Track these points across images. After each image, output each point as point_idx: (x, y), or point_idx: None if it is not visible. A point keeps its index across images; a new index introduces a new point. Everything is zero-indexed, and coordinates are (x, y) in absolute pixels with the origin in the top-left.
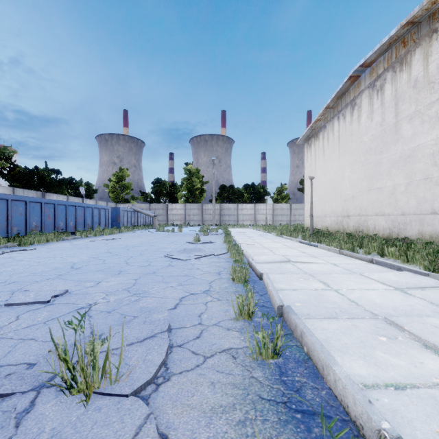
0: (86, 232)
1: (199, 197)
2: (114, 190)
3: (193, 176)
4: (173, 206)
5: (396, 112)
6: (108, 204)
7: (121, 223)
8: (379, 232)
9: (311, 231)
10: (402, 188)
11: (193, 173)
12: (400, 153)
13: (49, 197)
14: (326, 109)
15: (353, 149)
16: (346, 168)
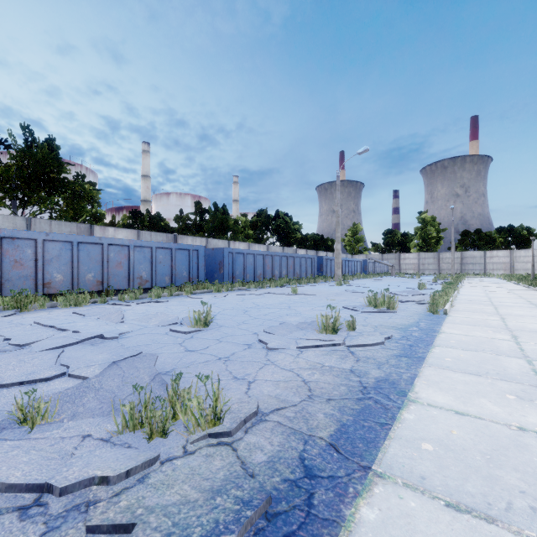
0: (359, 276)
1: (434, 245)
2: (350, 243)
3: (428, 225)
4: (406, 255)
5: None
6: (347, 256)
7: (367, 271)
8: None
9: (532, 277)
10: None
11: (427, 222)
12: None
13: (319, 253)
14: None
15: None
16: None
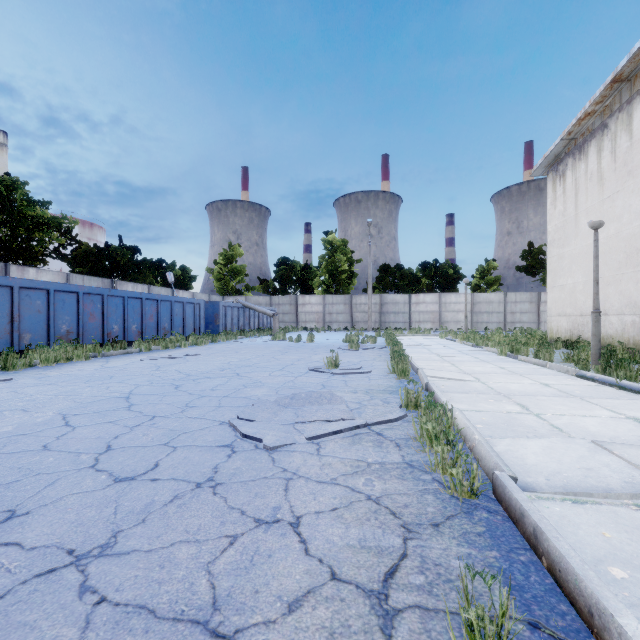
0: (149, 343)
1: (346, 284)
2: (220, 276)
3: (337, 252)
4: (306, 299)
5: None
6: (210, 298)
7: (222, 326)
8: None
9: (597, 348)
10: None
11: (336, 246)
12: None
13: (122, 287)
14: (611, 84)
15: None
16: None
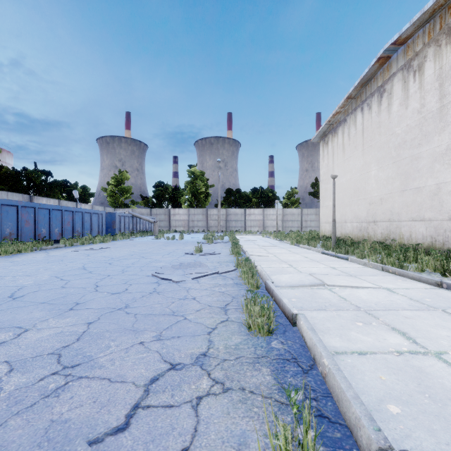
0: (71, 241)
1: (203, 201)
2: (112, 194)
3: (197, 179)
4: (176, 211)
5: (441, 95)
6: (105, 209)
7: (117, 229)
8: (417, 240)
9: (334, 239)
10: (450, 187)
11: (197, 175)
12: (446, 144)
13: (38, 200)
14: (347, 99)
15: (381, 144)
16: (372, 166)
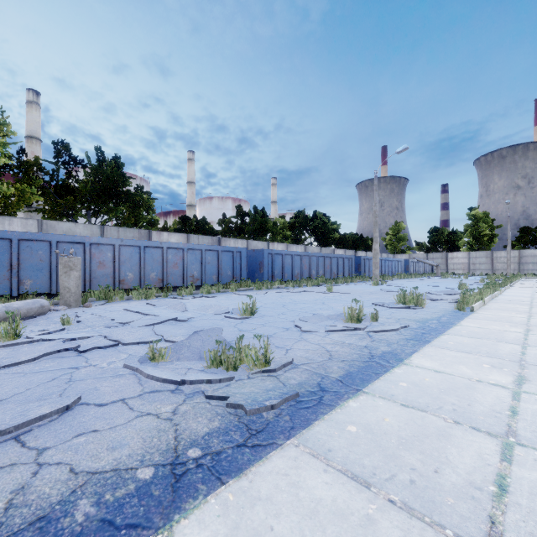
0: (399, 276)
1: (487, 243)
2: (391, 243)
3: (479, 221)
4: (454, 254)
5: None
6: (388, 256)
7: (409, 271)
8: None
9: None
10: None
11: (479, 218)
12: None
13: (358, 253)
14: None
15: None
16: None
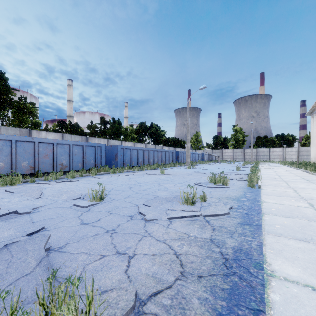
0: (200, 162)
1: (242, 145)
2: (194, 143)
3: (238, 133)
4: (226, 150)
5: None
6: (192, 151)
7: (204, 159)
8: None
9: (297, 163)
10: None
11: (238, 131)
12: None
13: (176, 149)
14: (315, 103)
15: None
16: None
